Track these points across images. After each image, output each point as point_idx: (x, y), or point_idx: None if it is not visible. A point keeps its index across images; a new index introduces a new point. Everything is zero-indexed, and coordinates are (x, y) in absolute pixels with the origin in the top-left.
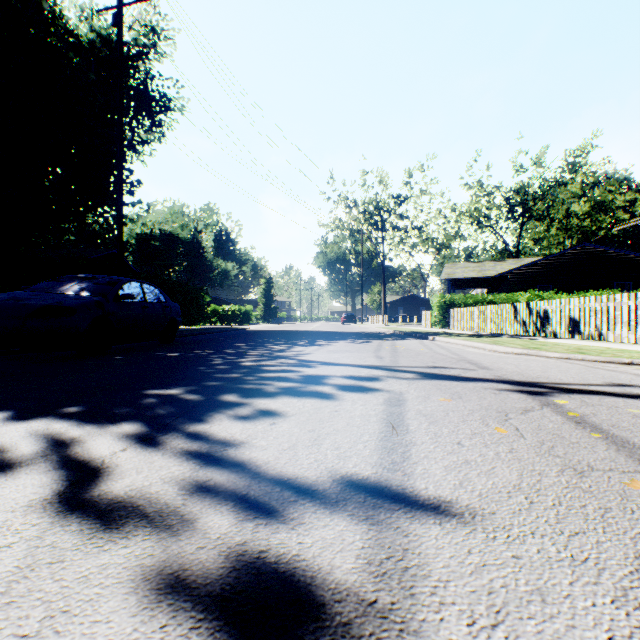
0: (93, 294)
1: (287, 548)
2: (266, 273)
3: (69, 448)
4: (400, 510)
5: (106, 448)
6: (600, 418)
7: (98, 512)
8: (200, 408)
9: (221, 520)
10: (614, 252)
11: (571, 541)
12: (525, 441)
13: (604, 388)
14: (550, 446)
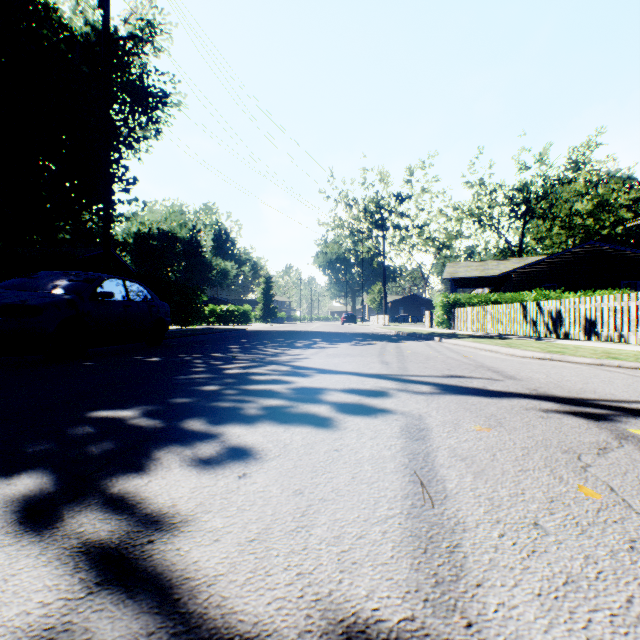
0: (66, 292)
1: None
2: (265, 273)
3: None
4: None
5: None
6: None
7: None
8: (149, 443)
9: None
10: (621, 250)
11: None
12: None
13: None
14: None
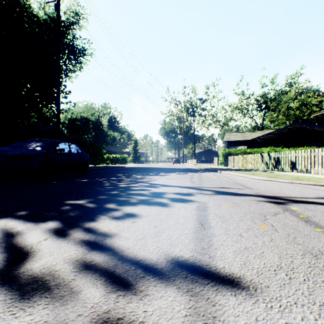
0: (43, 149)
1: (136, 316)
2: (134, 138)
3: (14, 238)
4: (209, 284)
5: (35, 238)
6: (318, 218)
7: (19, 285)
8: (94, 212)
9: (95, 292)
10: (312, 127)
11: (322, 310)
12: (278, 233)
13: (315, 200)
14: (293, 237)
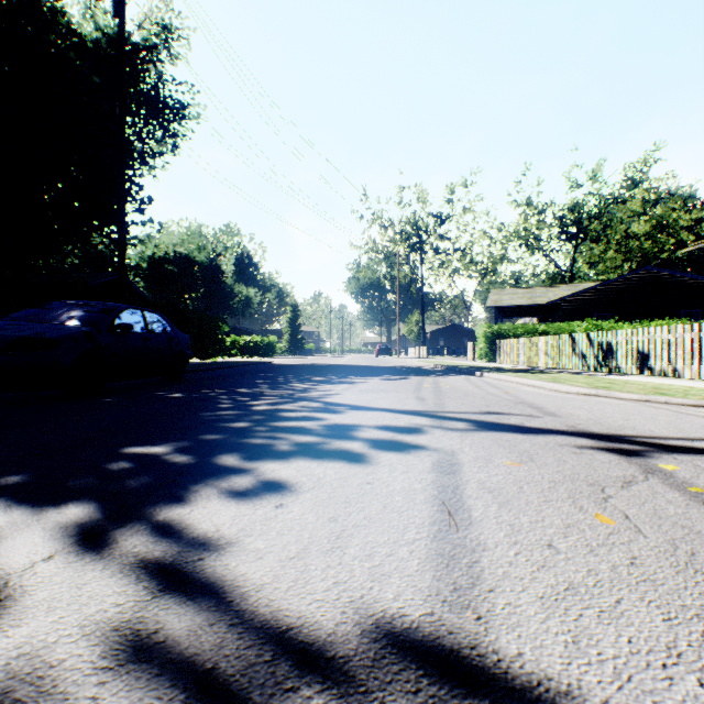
0: (83, 324)
1: None
2: (292, 300)
3: None
4: None
5: (23, 555)
6: None
7: None
8: (185, 477)
9: None
10: (681, 276)
11: None
12: (647, 541)
13: None
14: (689, 552)
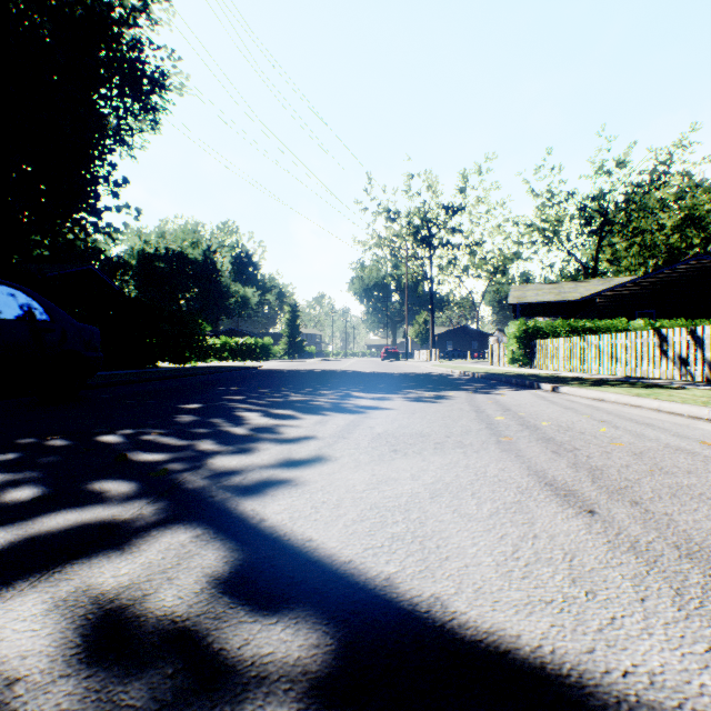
0: None
1: None
2: (291, 299)
3: None
4: None
5: None
6: None
7: None
8: None
9: None
10: None
11: None
12: None
13: None
14: None
